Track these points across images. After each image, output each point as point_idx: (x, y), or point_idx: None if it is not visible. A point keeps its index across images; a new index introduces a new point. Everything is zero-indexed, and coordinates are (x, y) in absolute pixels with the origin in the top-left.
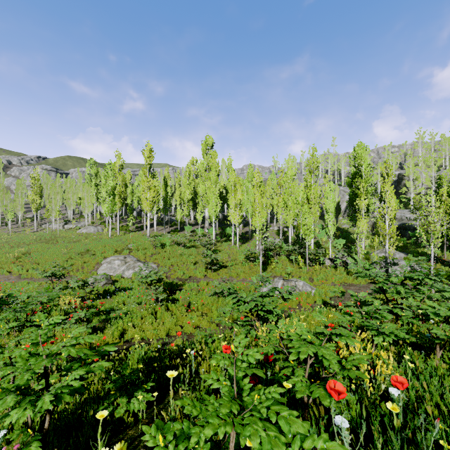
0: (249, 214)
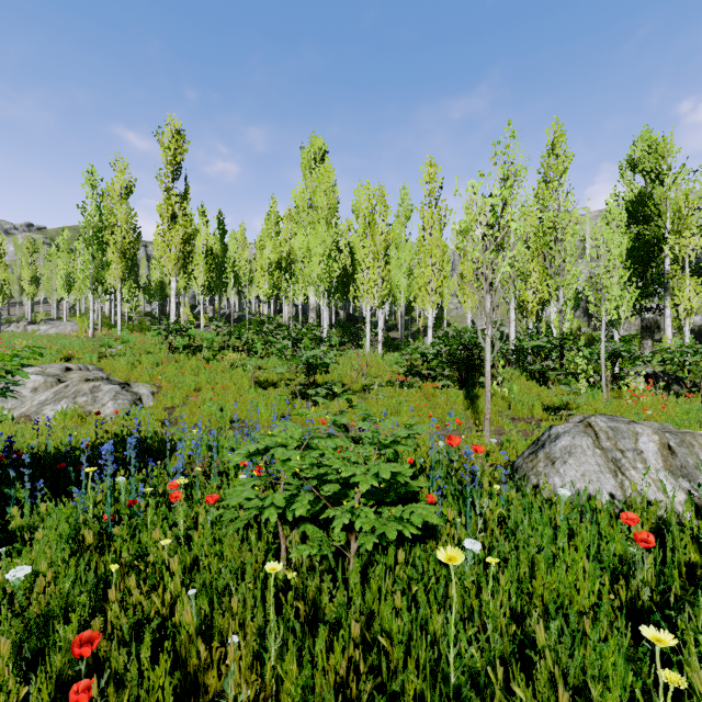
0: (402, 295)
